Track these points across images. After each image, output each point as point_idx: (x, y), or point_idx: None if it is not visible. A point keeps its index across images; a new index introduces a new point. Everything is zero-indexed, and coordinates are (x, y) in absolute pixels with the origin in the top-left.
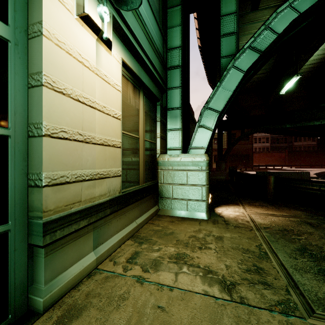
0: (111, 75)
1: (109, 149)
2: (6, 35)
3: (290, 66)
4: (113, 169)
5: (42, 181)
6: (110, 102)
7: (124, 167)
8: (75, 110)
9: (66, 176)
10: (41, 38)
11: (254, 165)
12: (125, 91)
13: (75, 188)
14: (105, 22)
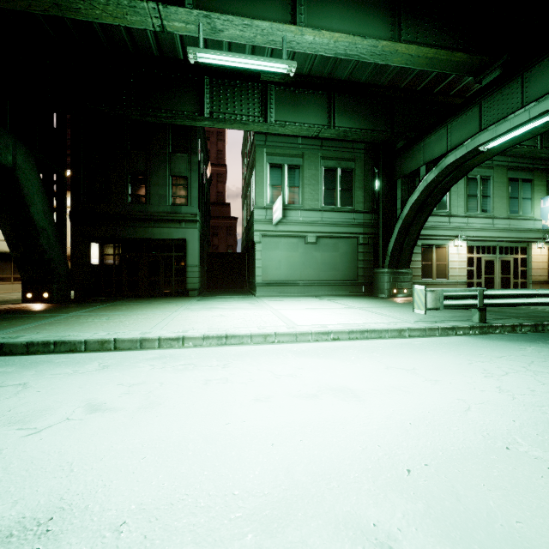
0: (544, 253)
1: (543, 270)
2: (526, 257)
3: None
4: (544, 274)
5: (531, 275)
6: (544, 259)
7: (548, 274)
8: (536, 264)
9: (534, 275)
10: (531, 256)
11: None
12: (548, 253)
13: (536, 277)
14: (542, 246)
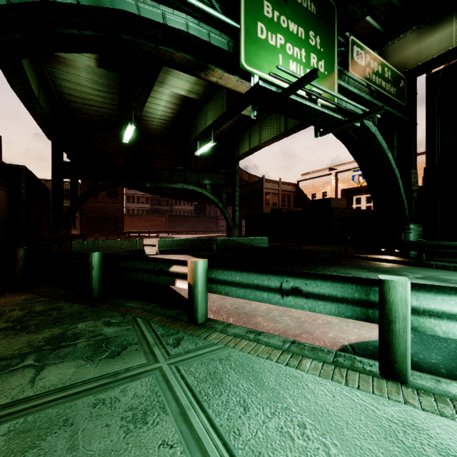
0: None
1: None
2: None
3: (126, 110)
4: None
5: None
6: None
7: None
8: None
9: None
10: None
11: (122, 232)
12: None
13: None
14: None
